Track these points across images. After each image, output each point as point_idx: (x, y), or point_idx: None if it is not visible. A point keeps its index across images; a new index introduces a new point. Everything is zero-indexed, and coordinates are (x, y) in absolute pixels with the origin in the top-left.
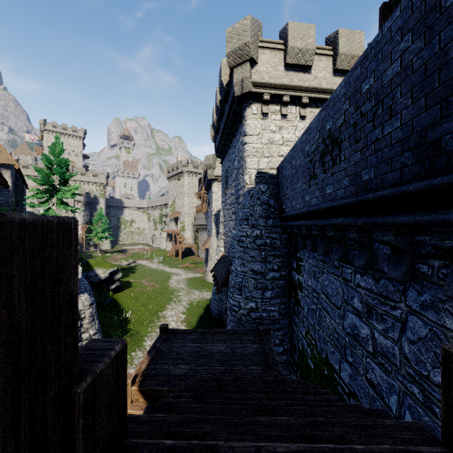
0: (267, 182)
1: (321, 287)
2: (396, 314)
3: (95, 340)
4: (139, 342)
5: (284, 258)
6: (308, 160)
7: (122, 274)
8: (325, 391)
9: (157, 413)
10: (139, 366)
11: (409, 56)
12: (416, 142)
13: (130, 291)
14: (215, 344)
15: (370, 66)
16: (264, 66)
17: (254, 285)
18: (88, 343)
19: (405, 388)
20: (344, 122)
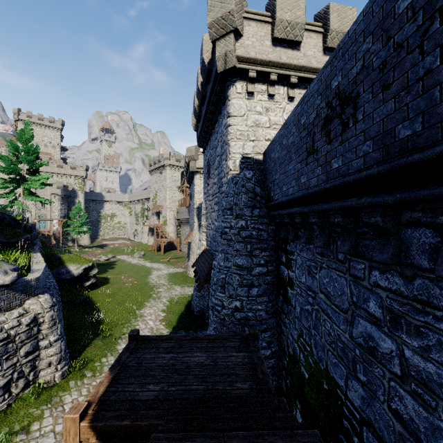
0: (252, 168)
1: (319, 284)
2: None
3: None
4: (112, 345)
5: (271, 252)
6: (304, 134)
7: (100, 270)
8: None
9: None
10: (95, 389)
11: None
12: None
13: (107, 288)
14: (194, 354)
15: None
16: (249, 39)
17: (239, 282)
18: None
19: None
20: (362, 69)
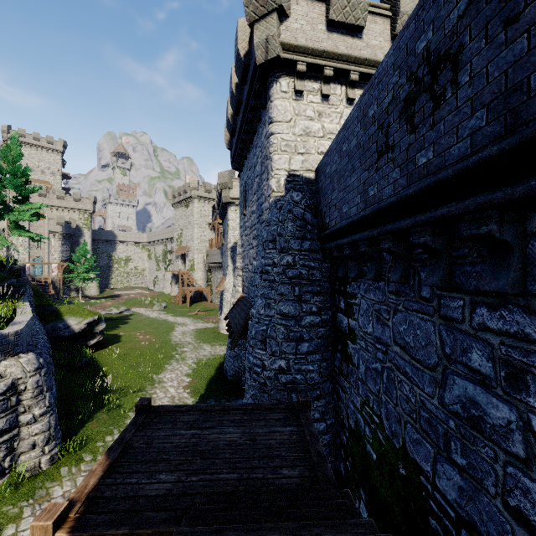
0: (301, 189)
1: (393, 334)
2: None
3: None
4: (121, 419)
5: (325, 296)
6: (374, 129)
7: (110, 326)
8: None
9: None
10: (83, 481)
11: None
12: None
13: (118, 347)
14: (224, 429)
15: None
16: (298, 21)
17: (284, 335)
18: None
19: None
20: (469, 7)
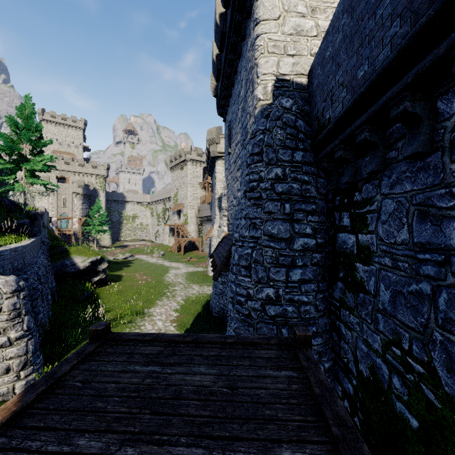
0: (292, 96)
1: None
2: None
3: None
4: None
5: (321, 217)
6: None
7: (115, 268)
8: None
9: None
10: None
11: None
12: None
13: (118, 285)
14: (193, 368)
15: None
16: None
17: (272, 259)
18: None
19: None
20: None
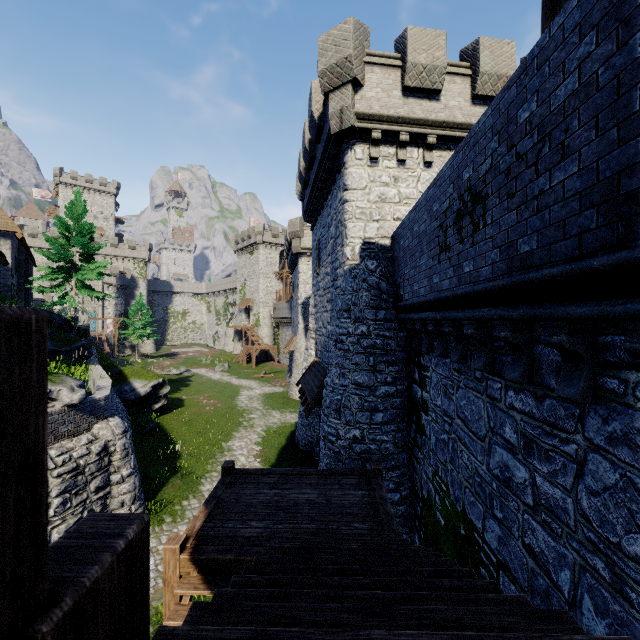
0: (377, 256)
1: (456, 408)
2: (568, 451)
3: (94, 517)
4: (194, 485)
5: (401, 366)
6: (437, 224)
7: (171, 389)
8: (468, 570)
9: (208, 618)
10: (191, 523)
11: (592, 66)
12: (603, 195)
13: (182, 412)
14: (302, 490)
15: (531, 83)
16: (373, 90)
17: (358, 405)
18: (81, 523)
19: (584, 561)
20: (491, 168)
